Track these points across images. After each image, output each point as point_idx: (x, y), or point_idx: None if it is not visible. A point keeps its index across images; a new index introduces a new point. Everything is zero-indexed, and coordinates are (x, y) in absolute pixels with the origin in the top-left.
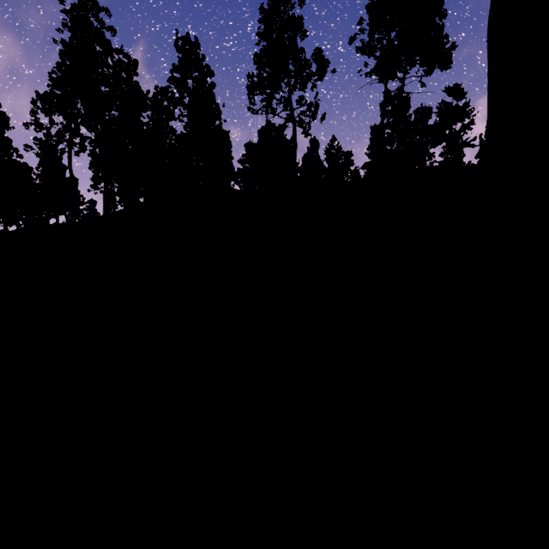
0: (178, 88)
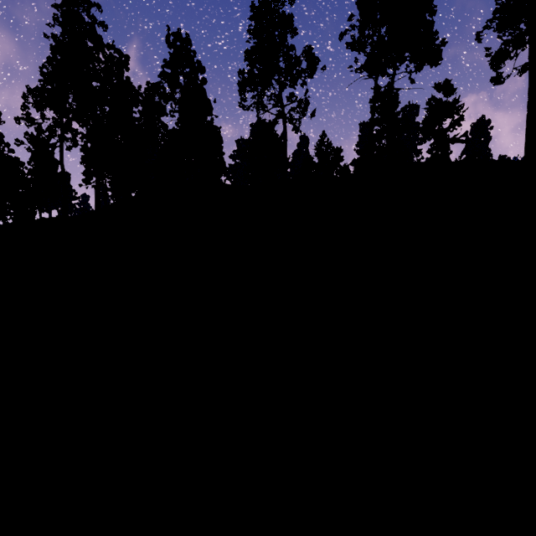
0: (170, 84)
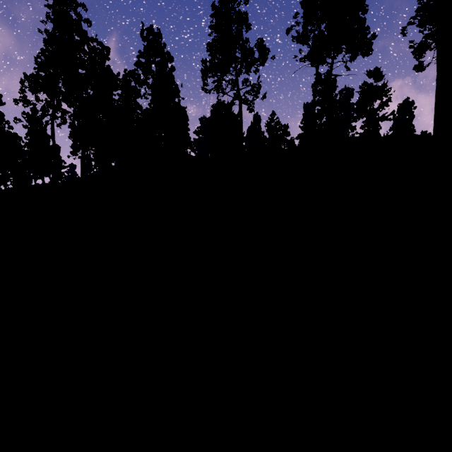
0: (144, 71)
